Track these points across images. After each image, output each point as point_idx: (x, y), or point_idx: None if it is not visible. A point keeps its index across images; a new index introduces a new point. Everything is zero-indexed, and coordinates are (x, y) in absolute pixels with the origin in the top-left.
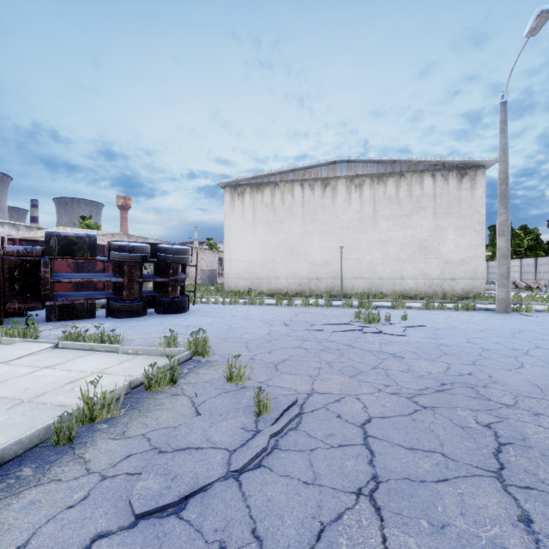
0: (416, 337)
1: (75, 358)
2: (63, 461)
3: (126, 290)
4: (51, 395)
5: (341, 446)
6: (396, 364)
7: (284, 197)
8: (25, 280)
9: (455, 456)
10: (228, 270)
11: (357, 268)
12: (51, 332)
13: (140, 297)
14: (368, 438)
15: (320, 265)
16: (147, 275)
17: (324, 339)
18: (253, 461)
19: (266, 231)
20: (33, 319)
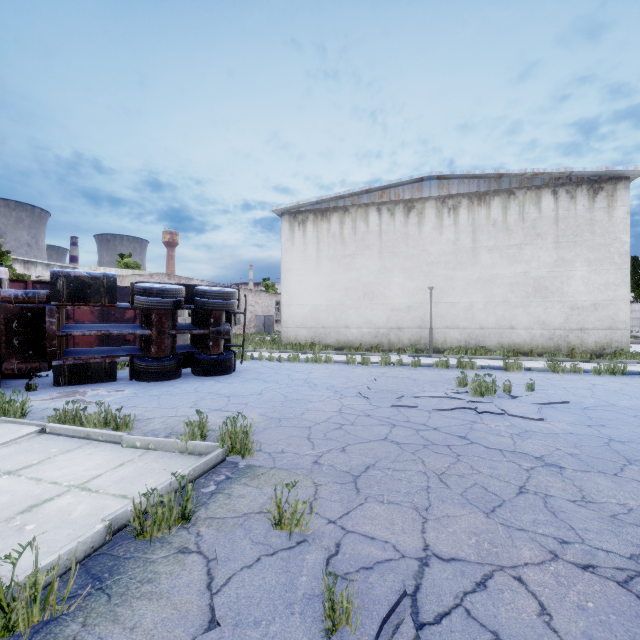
0: (562, 423)
1: (59, 455)
2: None
3: (155, 345)
4: None
5: None
6: (557, 485)
7: (356, 226)
8: (26, 334)
9: None
10: (286, 317)
11: (450, 314)
12: (51, 403)
13: (173, 353)
14: None
15: (402, 311)
16: (182, 326)
17: (422, 424)
18: None
19: (333, 268)
20: (34, 384)
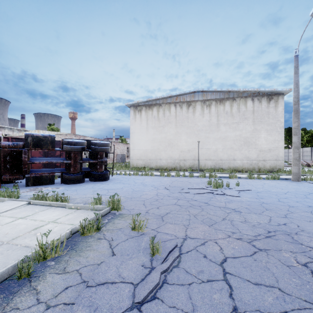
0: (246, 197)
1: (40, 212)
2: (22, 292)
3: (72, 167)
4: (21, 239)
5: (209, 281)
6: (237, 217)
7: (164, 112)
8: (13, 162)
9: (288, 291)
10: (132, 155)
11: (207, 153)
12: (28, 193)
13: (80, 171)
14: (226, 275)
15: (186, 152)
16: (84, 159)
17: (190, 198)
18: (150, 294)
19: (154, 132)
20: (17, 185)
